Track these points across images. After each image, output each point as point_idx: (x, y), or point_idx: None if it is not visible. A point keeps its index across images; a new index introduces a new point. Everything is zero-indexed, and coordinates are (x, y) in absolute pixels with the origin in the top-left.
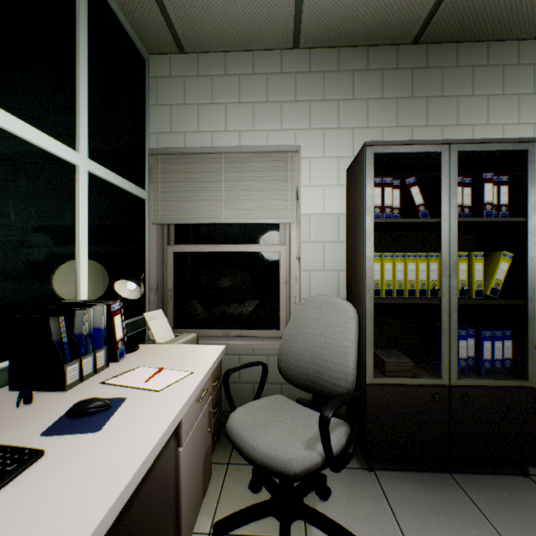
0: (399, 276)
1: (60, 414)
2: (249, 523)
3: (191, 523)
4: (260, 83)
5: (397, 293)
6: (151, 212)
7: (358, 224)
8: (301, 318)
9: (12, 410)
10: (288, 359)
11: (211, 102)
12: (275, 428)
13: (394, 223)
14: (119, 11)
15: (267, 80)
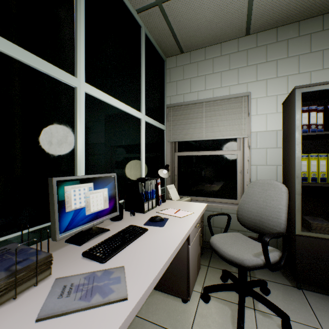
0: (322, 169)
1: (146, 220)
2: (221, 294)
3: (193, 283)
4: (224, 60)
5: (320, 180)
6: (167, 136)
7: (290, 137)
8: (251, 192)
9: (129, 217)
10: (243, 213)
11: (197, 76)
12: (236, 246)
13: (318, 134)
14: (155, 43)
15: (229, 57)
